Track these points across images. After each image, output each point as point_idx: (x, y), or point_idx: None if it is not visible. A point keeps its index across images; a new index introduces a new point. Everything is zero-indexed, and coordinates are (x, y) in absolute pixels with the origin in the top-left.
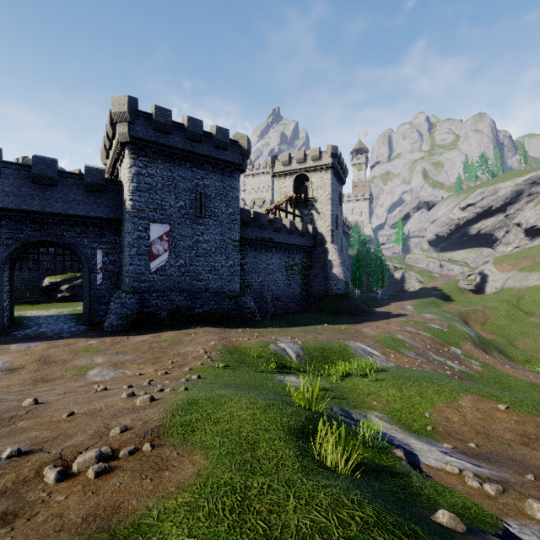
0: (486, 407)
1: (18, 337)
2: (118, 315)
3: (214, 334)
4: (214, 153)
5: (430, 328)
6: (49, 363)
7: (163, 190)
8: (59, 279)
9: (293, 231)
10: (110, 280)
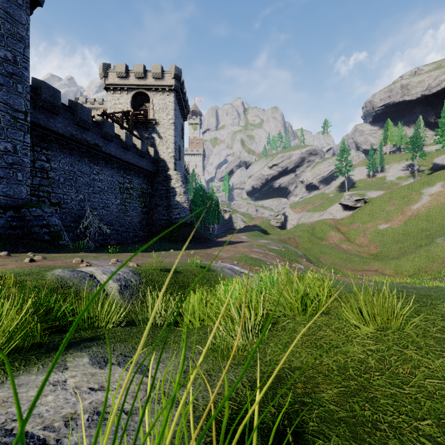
0: None
1: None
2: None
3: None
4: None
5: (272, 249)
6: None
7: None
8: None
9: (129, 146)
10: None
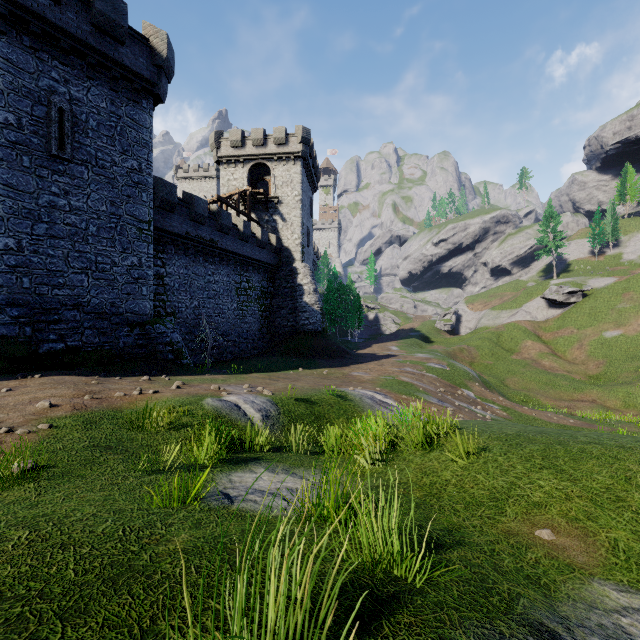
0: None
1: None
2: None
3: (69, 386)
4: (94, 40)
5: (432, 368)
6: None
7: None
8: None
9: (248, 237)
10: None
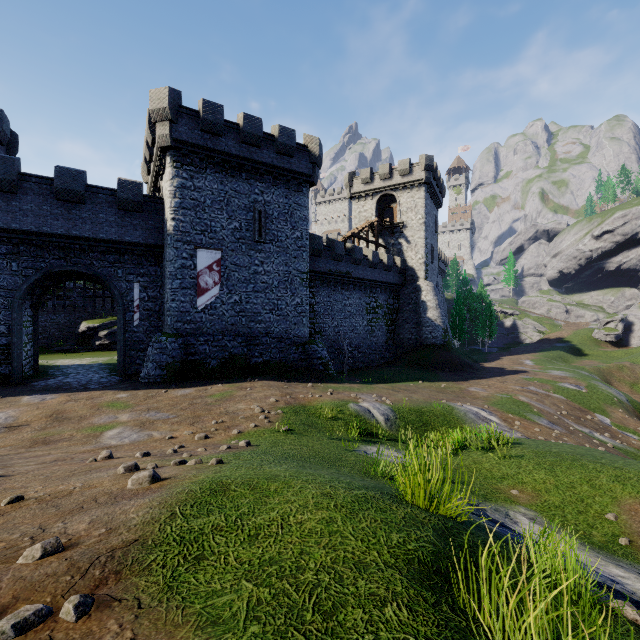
0: None
1: (36, 388)
2: (157, 363)
3: (275, 389)
4: (277, 161)
5: (563, 389)
6: (61, 419)
7: (212, 207)
8: (97, 324)
9: (376, 264)
10: (149, 321)
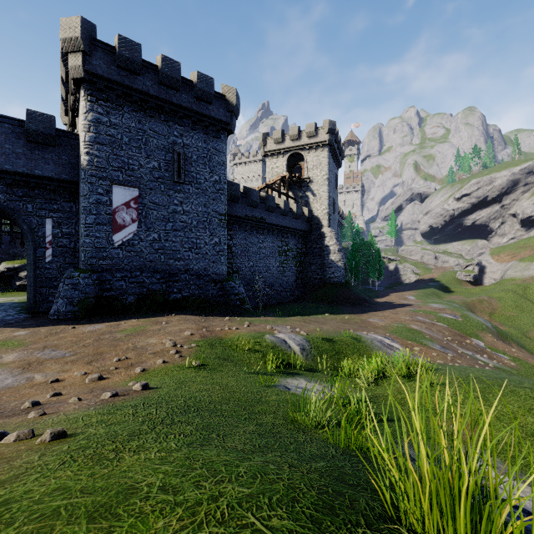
0: None
1: None
2: (68, 299)
3: (192, 322)
4: (196, 106)
5: (443, 318)
6: None
7: (130, 145)
8: (17, 264)
9: (287, 212)
10: (63, 257)
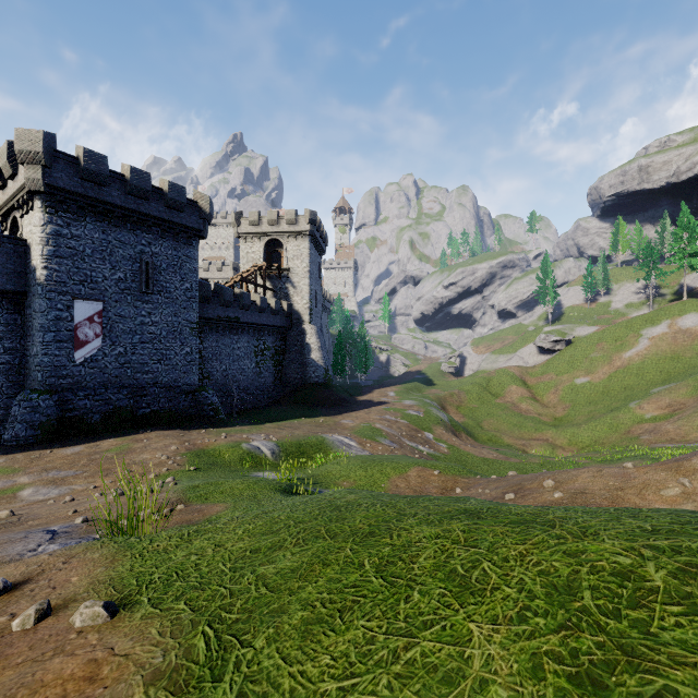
0: (426, 474)
1: None
2: (27, 423)
3: (173, 438)
4: (166, 215)
5: (408, 415)
6: None
7: (93, 257)
8: None
9: (264, 309)
10: (5, 376)
